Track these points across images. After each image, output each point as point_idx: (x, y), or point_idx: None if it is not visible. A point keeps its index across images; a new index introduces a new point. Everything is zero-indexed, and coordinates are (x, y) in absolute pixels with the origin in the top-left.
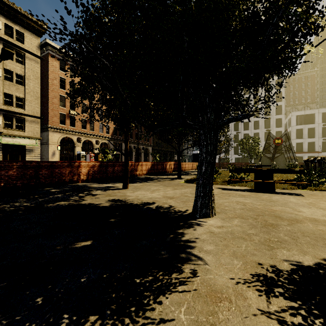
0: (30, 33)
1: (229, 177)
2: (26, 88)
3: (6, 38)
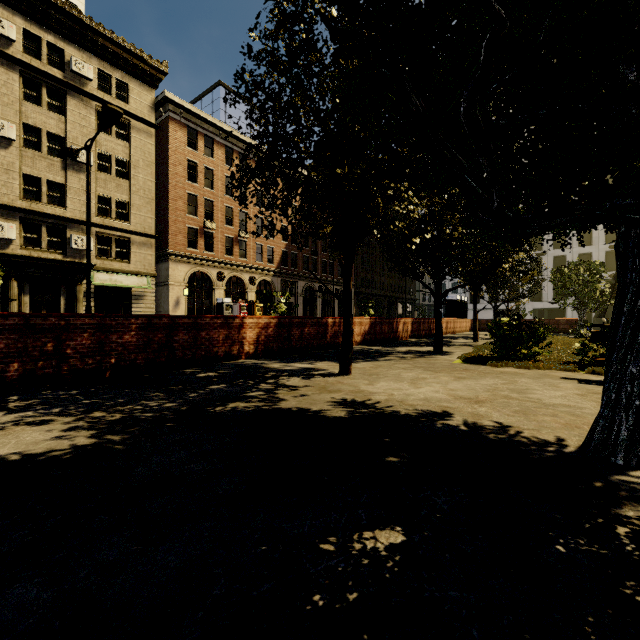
0: (138, 83)
1: (578, 352)
2: (133, 184)
3: (100, 97)
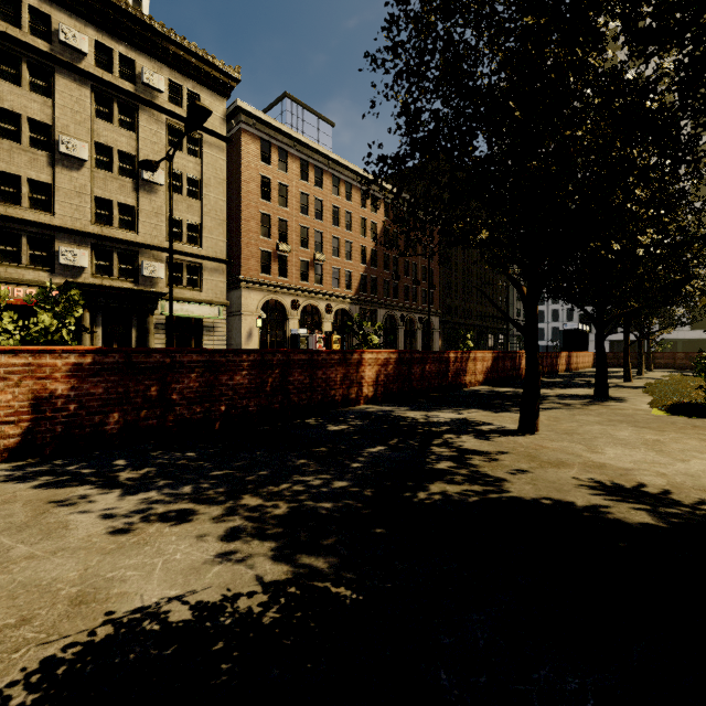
0: (210, 93)
1: None
2: (204, 205)
3: (171, 110)
